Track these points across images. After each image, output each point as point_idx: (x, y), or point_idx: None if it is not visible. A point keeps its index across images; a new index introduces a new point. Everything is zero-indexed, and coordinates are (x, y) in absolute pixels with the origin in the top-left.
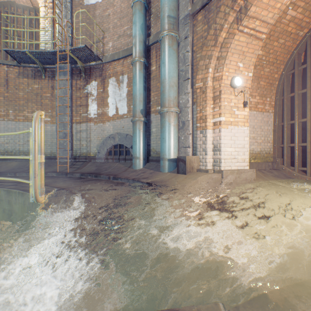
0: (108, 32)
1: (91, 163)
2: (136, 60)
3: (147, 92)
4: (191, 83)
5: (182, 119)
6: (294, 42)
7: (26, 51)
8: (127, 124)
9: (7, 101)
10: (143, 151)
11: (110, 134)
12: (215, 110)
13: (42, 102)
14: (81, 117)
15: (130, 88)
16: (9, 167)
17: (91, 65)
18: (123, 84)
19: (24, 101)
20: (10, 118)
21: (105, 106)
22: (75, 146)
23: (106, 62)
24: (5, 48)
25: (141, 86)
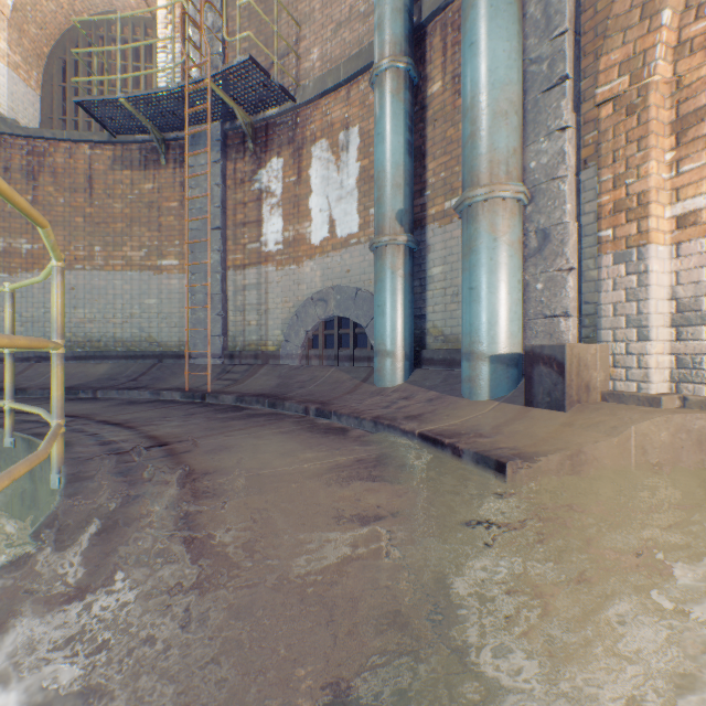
0: (310, 24)
1: (267, 367)
2: (383, 65)
3: (417, 163)
4: (574, 95)
5: (540, 223)
6: None
7: (120, 97)
8: (358, 261)
9: (89, 226)
10: (403, 335)
11: (314, 292)
12: (683, 169)
13: (161, 222)
14: (247, 254)
15: (368, 160)
16: (90, 377)
17: (268, 119)
18: (348, 153)
19: (123, 223)
20: (96, 265)
21: (303, 220)
22: (231, 326)
23: (304, 102)
24: (77, 98)
25: (399, 141)
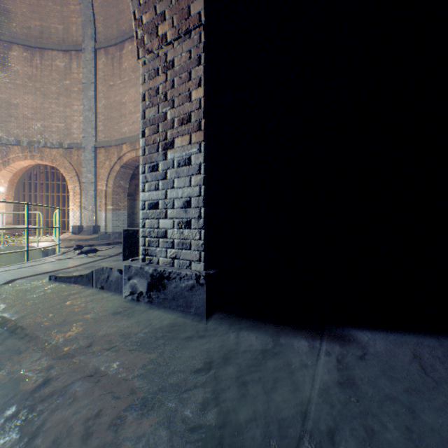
0: None
1: None
2: None
3: None
4: None
5: None
6: (27, 169)
7: None
8: None
9: None
10: None
11: None
12: None
13: None
14: None
15: None
16: None
17: None
18: None
19: None
20: None
21: None
22: None
23: None
24: None
25: None
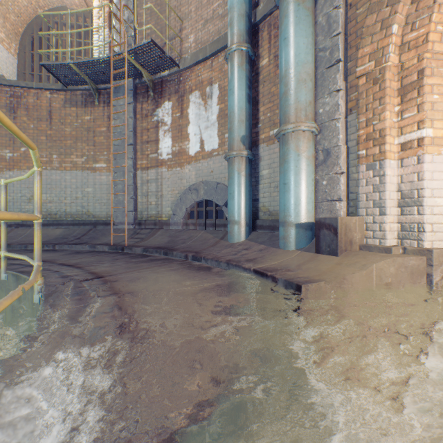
0: (188, 20)
1: (162, 230)
2: (233, 48)
3: (253, 107)
4: (344, 71)
5: (325, 145)
6: None
7: (70, 63)
8: (217, 166)
9: (50, 142)
10: (245, 211)
11: (191, 184)
12: (404, 116)
13: (95, 140)
14: (149, 160)
15: (224, 104)
16: (50, 237)
17: (162, 77)
18: (212, 100)
19: (71, 140)
20: (54, 166)
21: (184, 140)
22: (139, 205)
23: (184, 68)
24: (42, 63)
25: (242, 94)
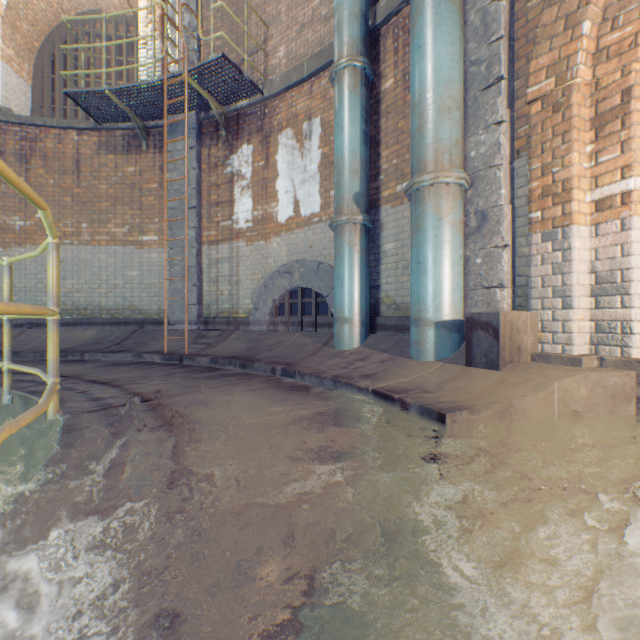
0: (277, 25)
1: (238, 332)
2: (342, 64)
3: (372, 151)
4: (508, 94)
5: (479, 205)
6: None
7: (105, 89)
8: (319, 237)
9: (77, 205)
10: (360, 304)
11: (280, 265)
12: (601, 160)
13: (142, 202)
14: (220, 230)
15: (329, 147)
16: (78, 341)
17: (239, 109)
18: (311, 141)
19: (108, 202)
20: (83, 240)
21: (270, 200)
22: (206, 295)
23: (271, 95)
24: (66, 90)
25: (356, 131)
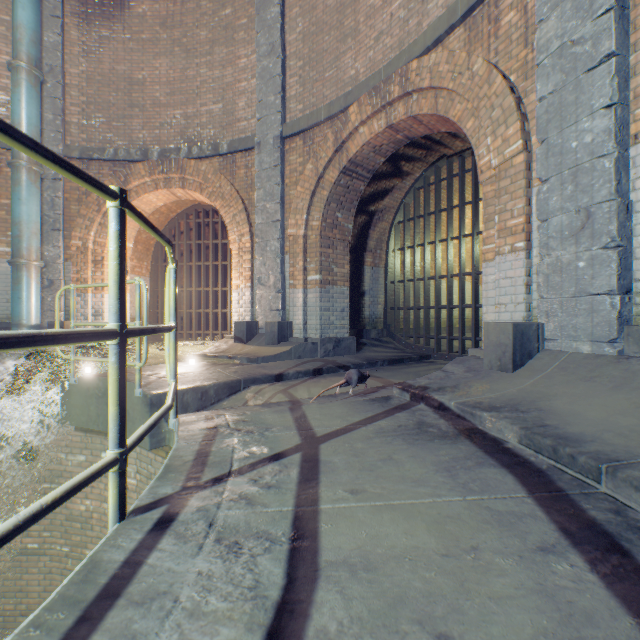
0: None
1: None
2: None
3: None
4: (64, 236)
5: (51, 277)
6: (167, 219)
7: None
8: None
9: None
10: None
11: None
12: (97, 274)
13: None
14: None
15: None
16: None
17: None
18: None
19: None
20: None
21: None
22: None
23: None
24: None
25: None
